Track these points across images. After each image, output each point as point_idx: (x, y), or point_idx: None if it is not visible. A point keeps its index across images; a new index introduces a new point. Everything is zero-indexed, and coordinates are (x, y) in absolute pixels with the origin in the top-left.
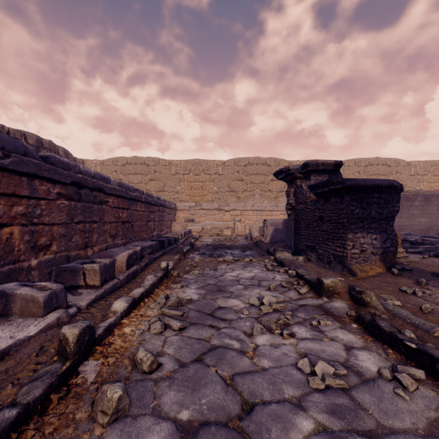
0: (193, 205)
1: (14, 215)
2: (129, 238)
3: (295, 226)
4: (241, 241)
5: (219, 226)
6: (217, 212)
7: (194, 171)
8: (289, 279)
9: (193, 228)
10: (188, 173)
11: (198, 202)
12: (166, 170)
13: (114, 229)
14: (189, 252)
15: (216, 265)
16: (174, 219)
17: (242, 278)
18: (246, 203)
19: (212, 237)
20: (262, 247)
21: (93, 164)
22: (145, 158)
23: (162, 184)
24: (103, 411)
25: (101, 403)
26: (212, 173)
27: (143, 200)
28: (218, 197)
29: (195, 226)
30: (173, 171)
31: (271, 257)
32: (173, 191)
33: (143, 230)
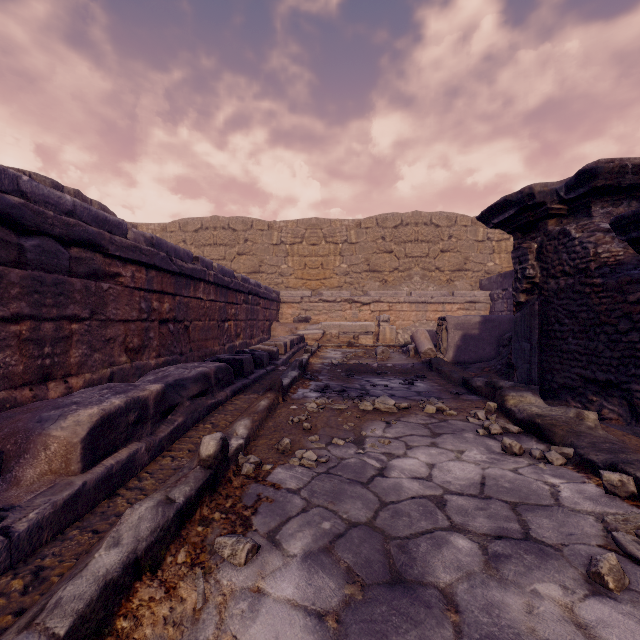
0: (308, 294)
1: None
2: (177, 353)
3: (541, 330)
4: (395, 358)
5: (352, 329)
6: (348, 307)
7: (309, 238)
8: (634, 517)
9: (307, 332)
10: (300, 242)
11: (316, 290)
12: (263, 238)
13: (138, 335)
14: (297, 382)
15: (358, 423)
16: (276, 318)
17: (448, 487)
18: (397, 290)
19: (341, 349)
20: (448, 374)
21: (150, 230)
22: (229, 218)
23: (258, 261)
24: None
25: None
26: (340, 240)
27: (211, 280)
28: (349, 282)
29: (310, 330)
30: (276, 239)
31: (491, 404)
32: (276, 271)
33: (211, 337)
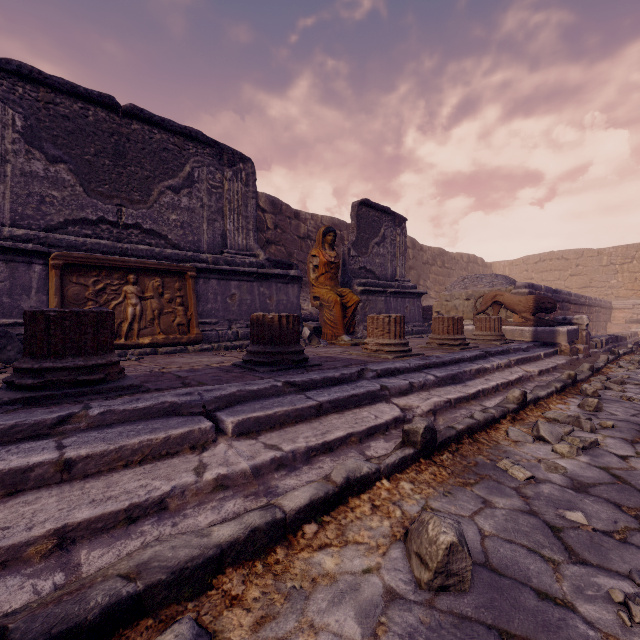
0: (639, 302)
1: (551, 318)
2: None
3: None
4: None
5: None
6: None
7: (639, 258)
8: None
9: (639, 330)
10: (630, 262)
11: None
12: (593, 262)
13: None
14: None
15: None
16: (608, 320)
17: None
18: None
19: None
20: None
21: (501, 266)
22: (562, 252)
23: (588, 279)
24: (634, 361)
25: (633, 360)
26: None
27: (586, 304)
28: None
29: None
30: (605, 262)
31: None
32: (605, 285)
33: None
